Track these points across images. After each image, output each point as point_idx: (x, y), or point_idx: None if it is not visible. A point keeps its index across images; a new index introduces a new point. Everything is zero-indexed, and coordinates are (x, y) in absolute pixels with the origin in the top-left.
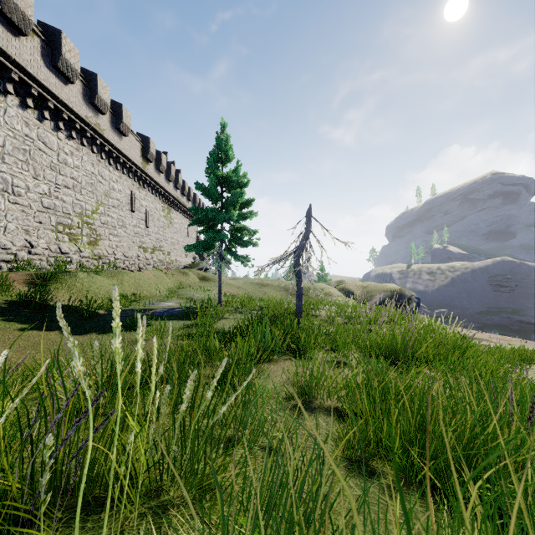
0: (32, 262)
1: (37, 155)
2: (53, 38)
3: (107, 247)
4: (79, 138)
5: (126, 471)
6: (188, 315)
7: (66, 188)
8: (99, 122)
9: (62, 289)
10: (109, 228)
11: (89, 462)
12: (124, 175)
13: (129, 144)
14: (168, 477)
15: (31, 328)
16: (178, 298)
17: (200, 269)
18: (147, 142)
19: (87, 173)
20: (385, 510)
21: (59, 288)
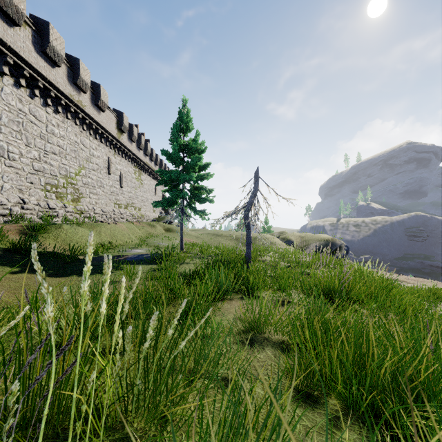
0: (24, 215)
1: (28, 126)
2: (43, 28)
3: (88, 204)
4: (64, 112)
5: (93, 404)
6: (155, 260)
7: (53, 154)
8: (81, 99)
9: (49, 238)
10: (89, 188)
11: (58, 396)
12: (102, 143)
13: (106, 118)
14: (132, 409)
15: (21, 271)
16: (147, 246)
17: (165, 222)
18: (121, 116)
19: (71, 142)
20: (333, 440)
21: (47, 238)
